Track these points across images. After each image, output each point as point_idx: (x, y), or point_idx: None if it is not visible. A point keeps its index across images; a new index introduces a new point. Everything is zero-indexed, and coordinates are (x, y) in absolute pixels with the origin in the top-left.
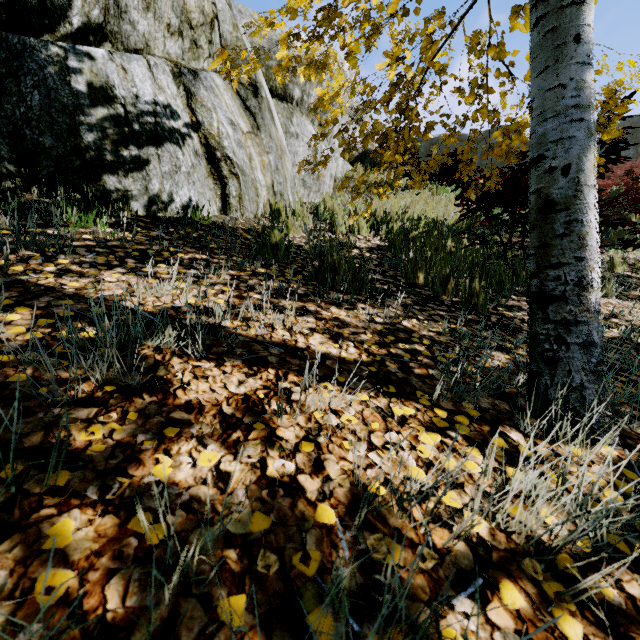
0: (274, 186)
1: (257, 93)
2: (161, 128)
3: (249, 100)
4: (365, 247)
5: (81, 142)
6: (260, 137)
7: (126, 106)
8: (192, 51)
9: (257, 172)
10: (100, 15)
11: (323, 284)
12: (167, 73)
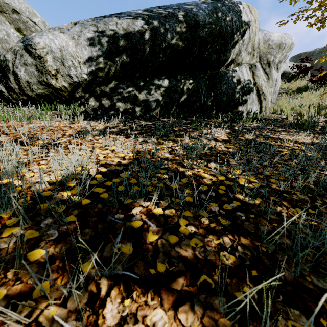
0: (272, 100)
1: (269, 66)
2: (249, 88)
3: (266, 69)
4: (321, 121)
5: (234, 97)
6: (269, 82)
7: (243, 83)
8: (252, 58)
9: (268, 96)
10: (234, 56)
11: None
12: (248, 68)
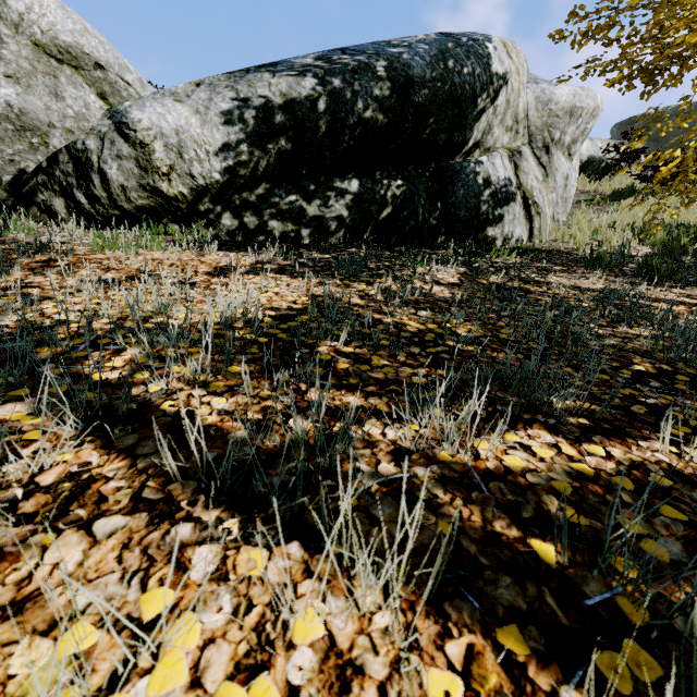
0: (554, 216)
1: (548, 151)
2: (508, 194)
3: (542, 158)
4: (643, 255)
5: (479, 211)
6: (547, 182)
7: (495, 185)
8: (514, 137)
9: (546, 208)
10: (480, 136)
11: (649, 279)
12: (506, 157)
